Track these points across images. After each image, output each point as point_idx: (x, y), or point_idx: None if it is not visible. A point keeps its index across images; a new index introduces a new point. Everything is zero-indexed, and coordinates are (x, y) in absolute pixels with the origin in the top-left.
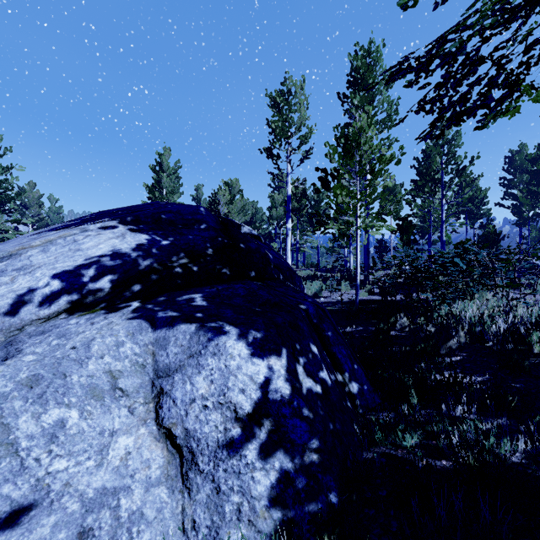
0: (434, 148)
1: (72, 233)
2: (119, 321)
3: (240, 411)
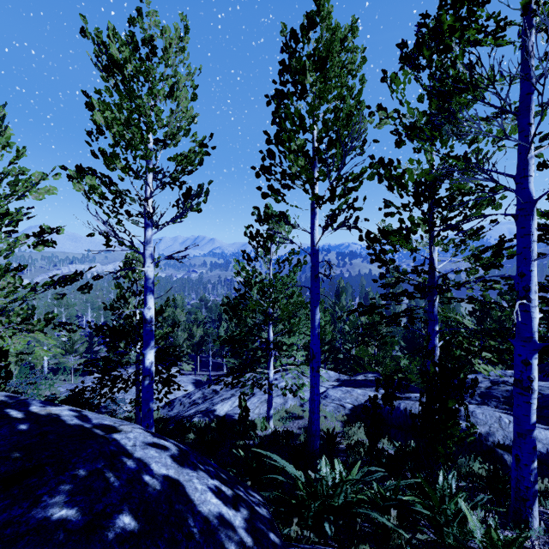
0: None
1: None
2: None
3: None
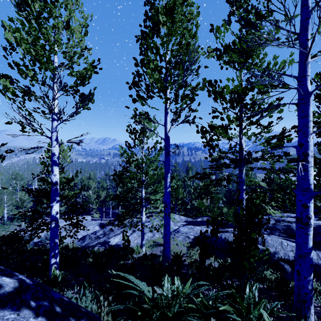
0: None
1: None
2: None
3: None
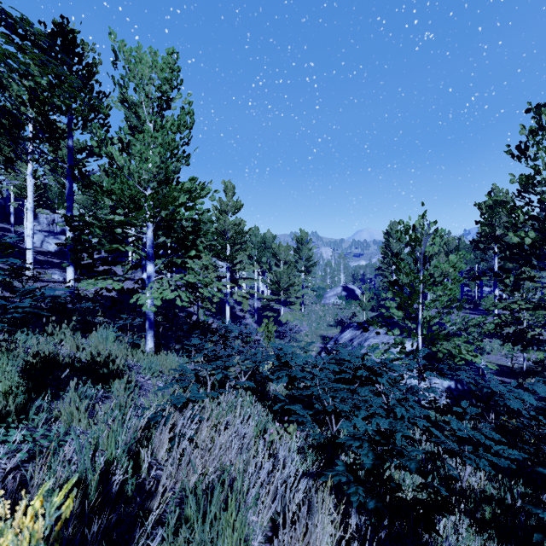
0: None
1: None
2: None
3: (444, 387)
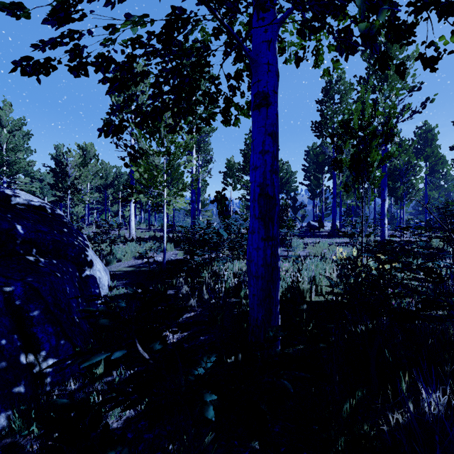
0: (250, 138)
1: None
2: None
3: None
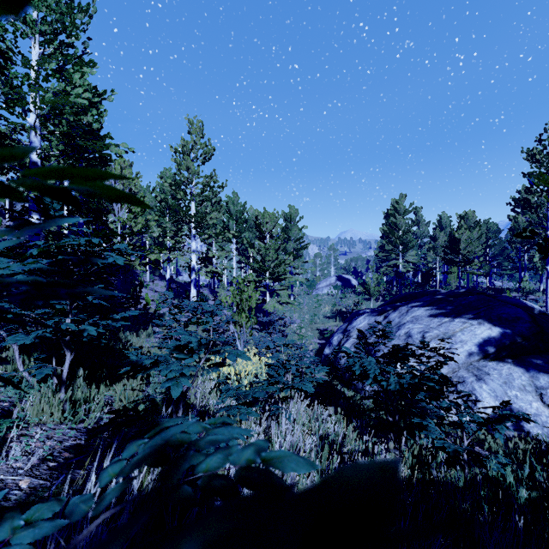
0: None
1: (467, 326)
2: (512, 367)
3: None
